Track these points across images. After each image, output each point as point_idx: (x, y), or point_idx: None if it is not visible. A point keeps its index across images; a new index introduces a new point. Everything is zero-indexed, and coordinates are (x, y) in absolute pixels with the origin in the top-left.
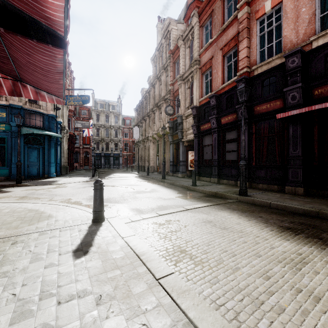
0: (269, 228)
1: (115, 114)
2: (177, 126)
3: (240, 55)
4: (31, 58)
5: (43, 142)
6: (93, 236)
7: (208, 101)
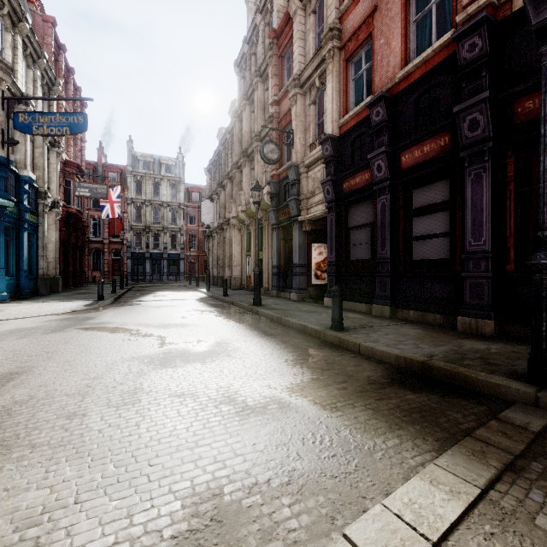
0: None
1: (172, 181)
2: (287, 190)
3: None
4: None
5: None
6: None
7: (364, 118)
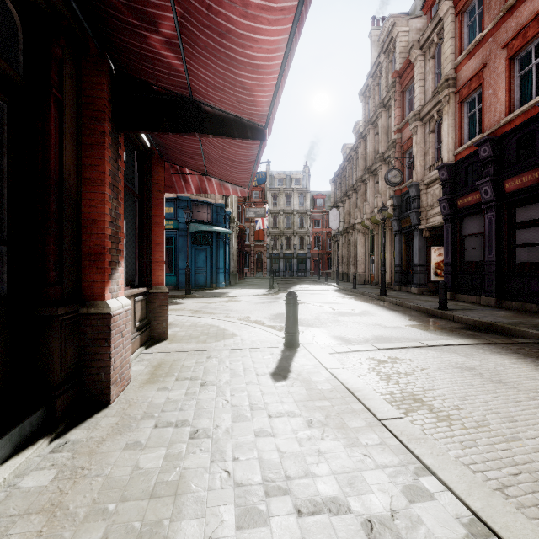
0: None
1: (300, 192)
2: (409, 202)
3: None
4: (225, 153)
5: (211, 241)
6: (289, 361)
7: (475, 151)
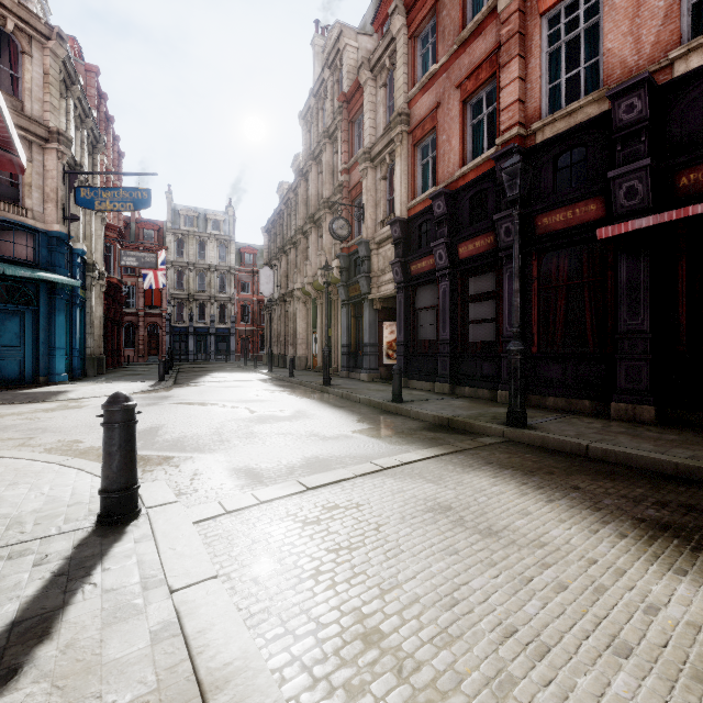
0: (612, 529)
1: (220, 240)
2: (358, 265)
3: (504, 96)
4: None
5: (36, 299)
6: (74, 584)
7: (429, 206)
